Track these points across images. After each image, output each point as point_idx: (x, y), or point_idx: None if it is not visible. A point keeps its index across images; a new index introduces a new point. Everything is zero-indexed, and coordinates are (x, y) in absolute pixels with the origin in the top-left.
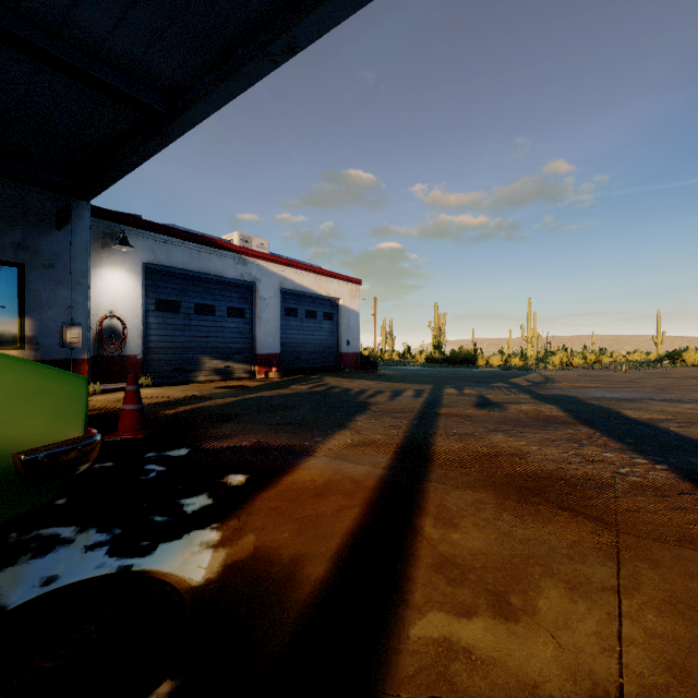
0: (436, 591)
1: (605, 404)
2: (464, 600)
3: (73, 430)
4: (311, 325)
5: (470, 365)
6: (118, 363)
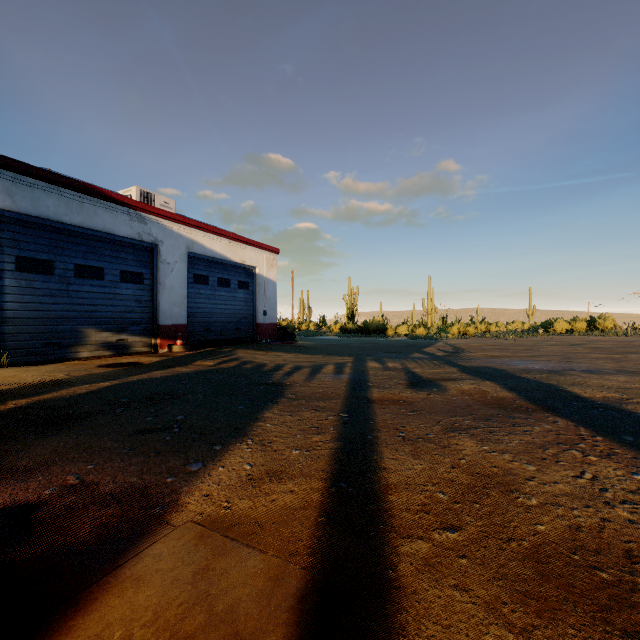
0: None
1: (540, 378)
2: None
3: None
4: (224, 294)
5: (381, 335)
6: None
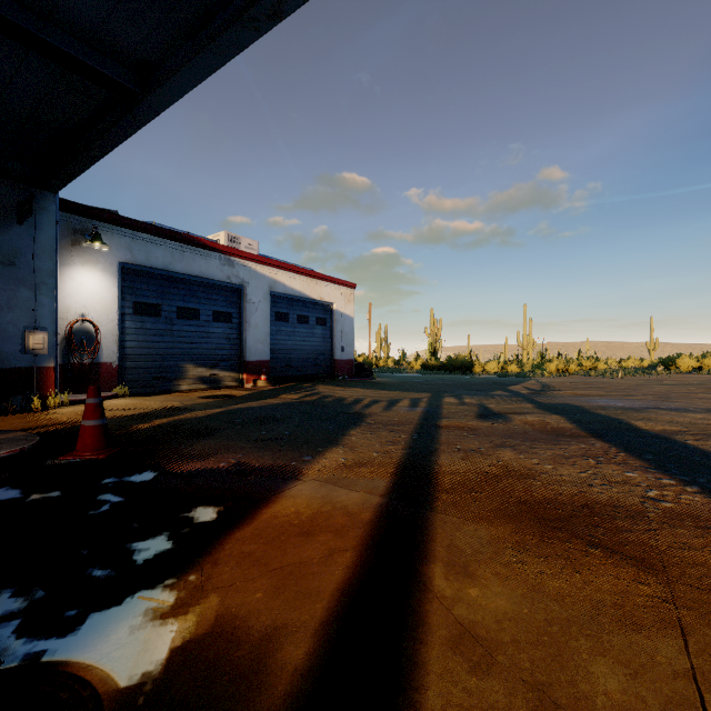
0: (457, 686)
1: (612, 413)
2: (495, 701)
3: None
4: (303, 331)
5: (467, 372)
6: (90, 371)
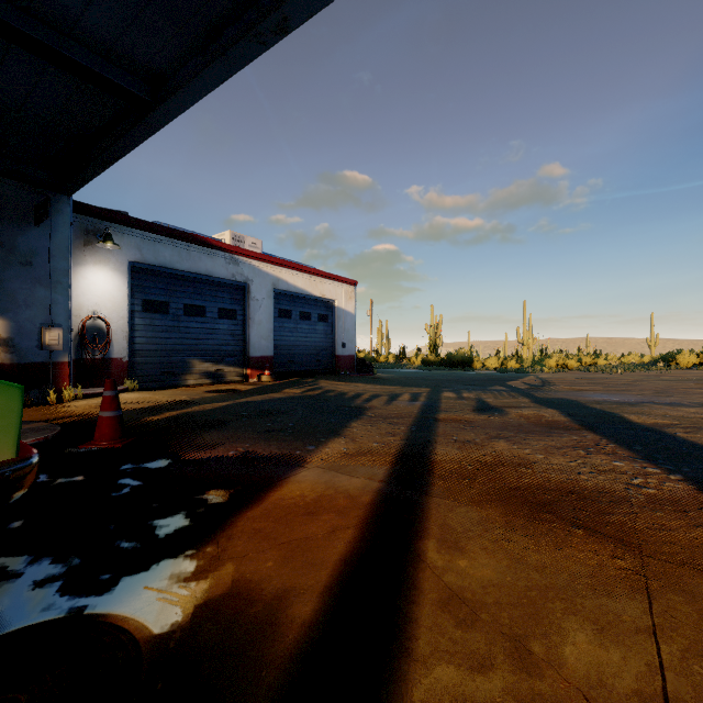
0: (444, 637)
1: (607, 408)
2: (476, 648)
3: (1, 451)
4: (305, 327)
5: (466, 368)
6: (102, 366)
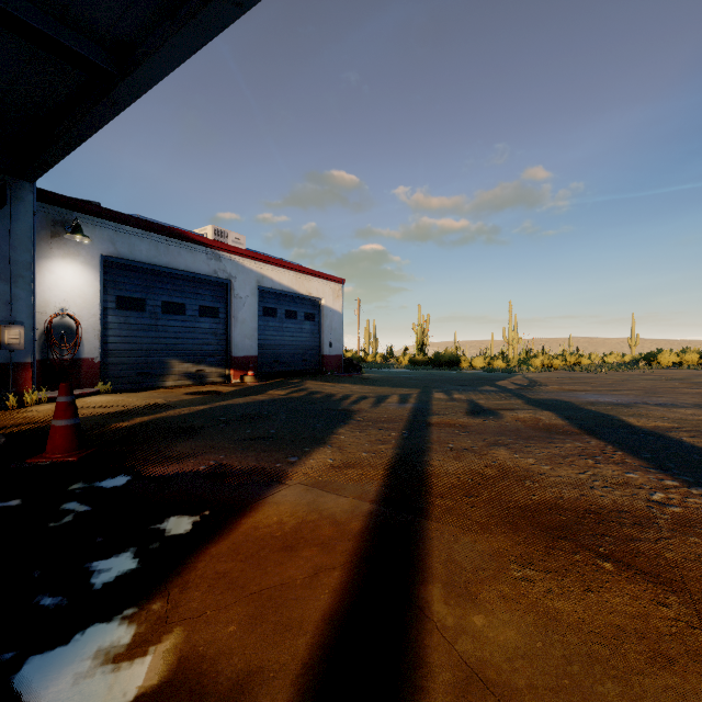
0: None
1: (603, 409)
2: None
3: None
4: (291, 326)
5: (454, 368)
6: (71, 367)
